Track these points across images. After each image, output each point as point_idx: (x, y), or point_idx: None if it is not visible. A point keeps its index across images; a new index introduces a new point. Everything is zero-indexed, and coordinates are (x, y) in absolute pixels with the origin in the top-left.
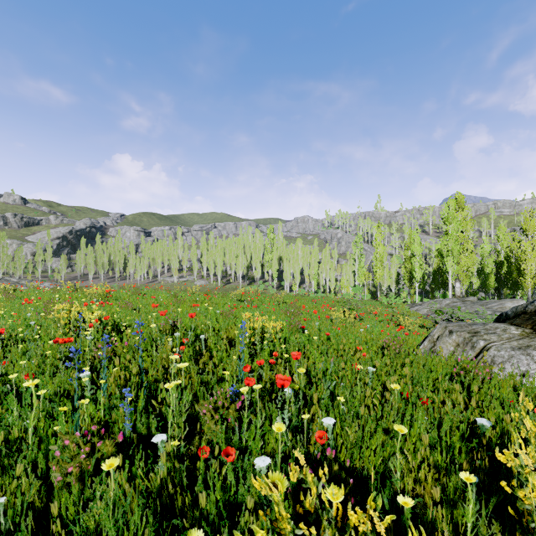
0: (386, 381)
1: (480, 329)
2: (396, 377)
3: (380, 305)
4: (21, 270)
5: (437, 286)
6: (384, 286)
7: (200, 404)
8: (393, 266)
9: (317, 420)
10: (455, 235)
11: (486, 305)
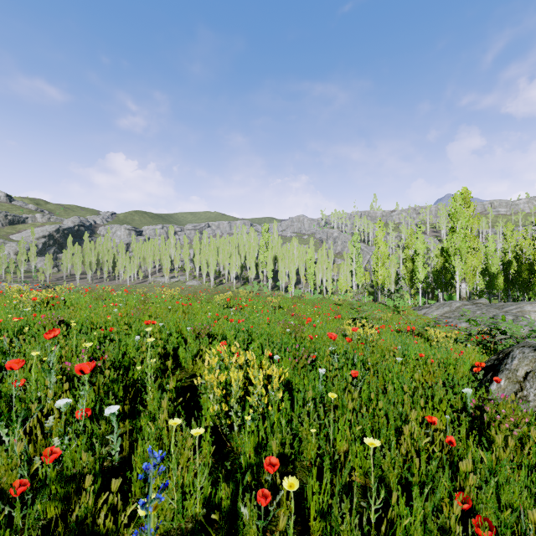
0: None
1: None
2: None
3: (385, 308)
4: (1, 270)
5: (440, 286)
6: (385, 287)
7: None
8: (392, 266)
9: None
10: (463, 233)
11: (502, 308)
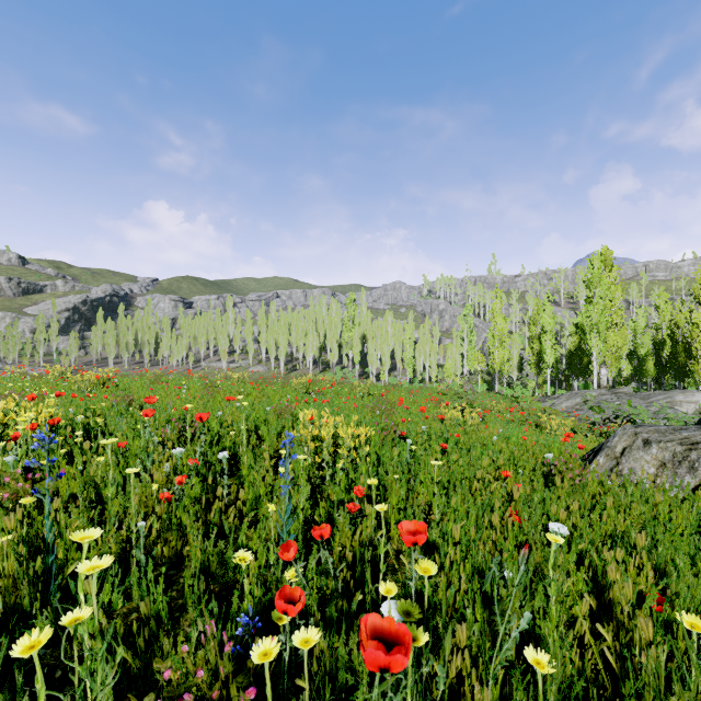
0: (608, 567)
1: (700, 438)
2: (618, 551)
3: (502, 398)
4: (15, 353)
5: (575, 372)
6: (504, 374)
7: (191, 616)
8: (514, 347)
9: (468, 696)
10: (601, 304)
11: (647, 398)
